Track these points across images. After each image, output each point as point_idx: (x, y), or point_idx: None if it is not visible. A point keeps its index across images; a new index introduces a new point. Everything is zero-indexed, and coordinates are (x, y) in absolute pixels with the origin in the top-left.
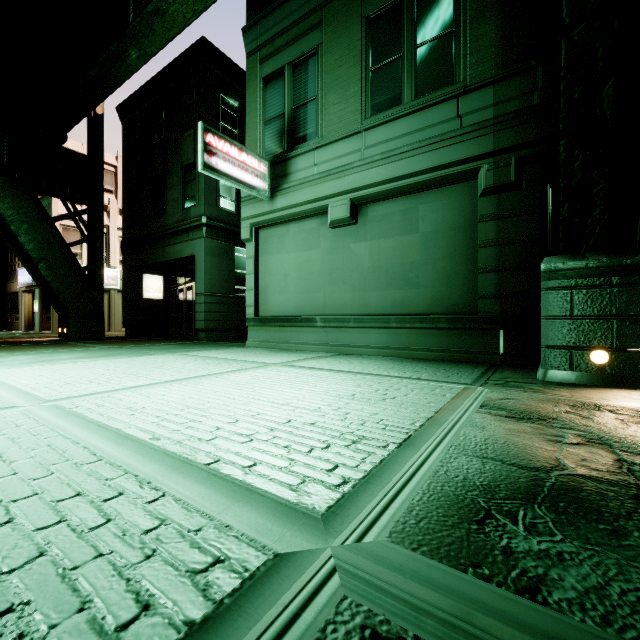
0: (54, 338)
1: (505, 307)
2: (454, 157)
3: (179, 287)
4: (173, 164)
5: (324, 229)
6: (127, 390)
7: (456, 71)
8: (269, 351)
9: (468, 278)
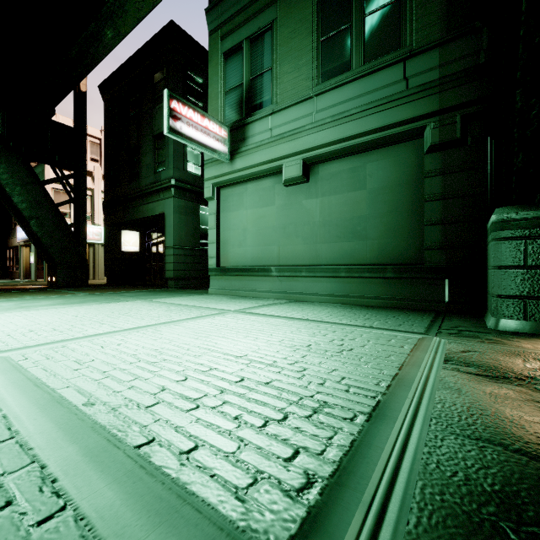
0: (44, 285)
1: (450, 257)
2: (401, 117)
3: (152, 241)
4: (146, 134)
5: (278, 187)
6: (84, 339)
7: (402, 37)
8: (229, 298)
9: (414, 230)
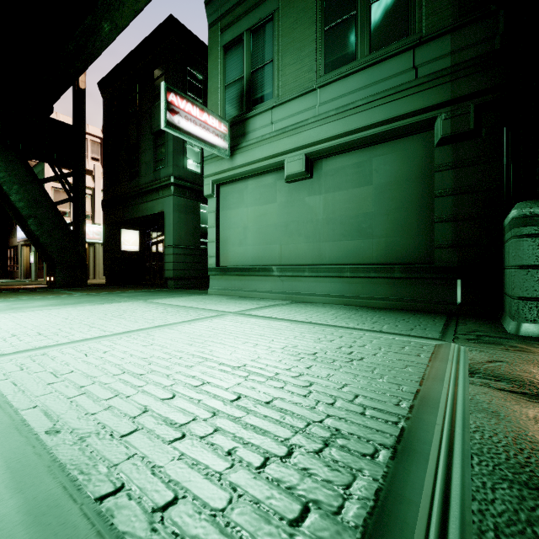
0: (42, 285)
1: (463, 256)
2: (409, 108)
3: (152, 240)
4: (145, 131)
5: (280, 184)
6: (69, 345)
7: (411, 23)
8: (229, 299)
9: (423, 228)
